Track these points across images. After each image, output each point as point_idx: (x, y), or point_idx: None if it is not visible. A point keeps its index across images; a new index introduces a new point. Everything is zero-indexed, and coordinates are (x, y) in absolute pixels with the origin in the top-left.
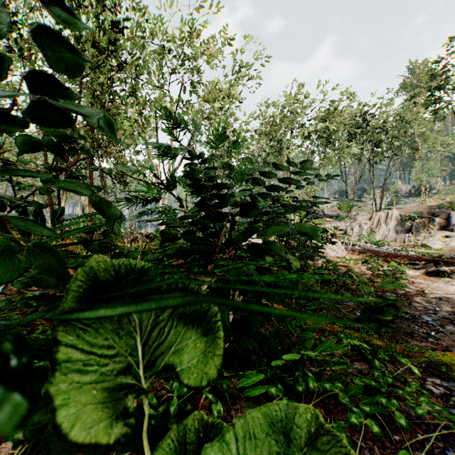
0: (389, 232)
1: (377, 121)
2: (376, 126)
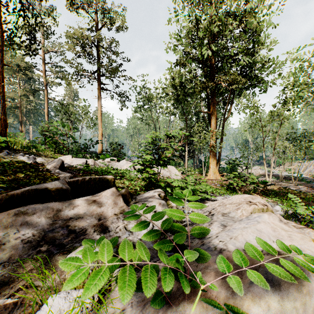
0: (312, 169)
1: None
2: None
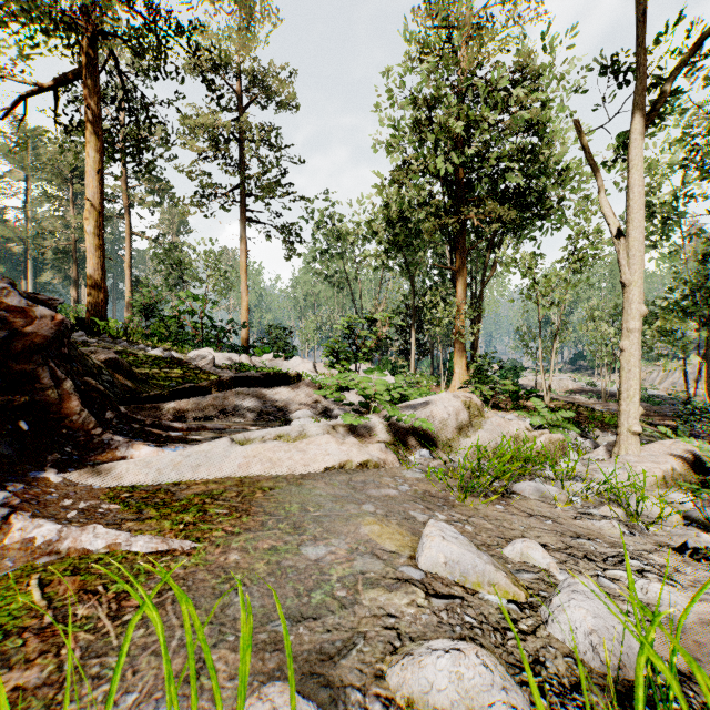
0: (679, 379)
1: None
2: None
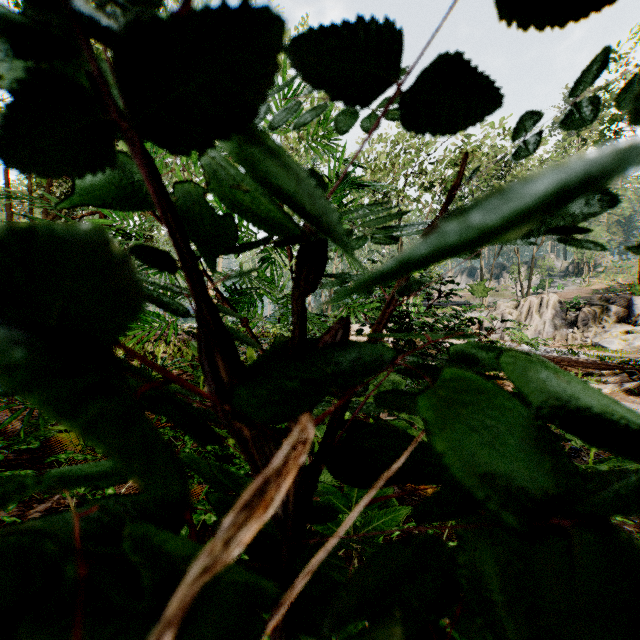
0: (545, 325)
1: (525, 168)
2: (523, 174)
